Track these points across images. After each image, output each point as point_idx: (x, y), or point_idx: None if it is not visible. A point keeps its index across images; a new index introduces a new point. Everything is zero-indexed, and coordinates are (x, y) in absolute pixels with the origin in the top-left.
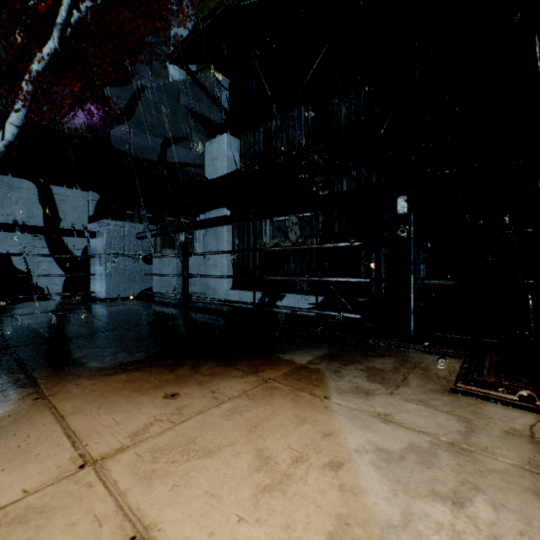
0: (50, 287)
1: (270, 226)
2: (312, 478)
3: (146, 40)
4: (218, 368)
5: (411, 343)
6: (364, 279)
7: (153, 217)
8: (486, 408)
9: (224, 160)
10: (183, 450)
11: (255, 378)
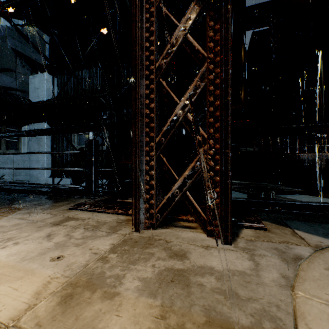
0: None
1: (77, 137)
2: None
3: None
4: None
5: (86, 195)
6: (81, 169)
7: None
8: (71, 212)
9: (44, 90)
10: None
11: None
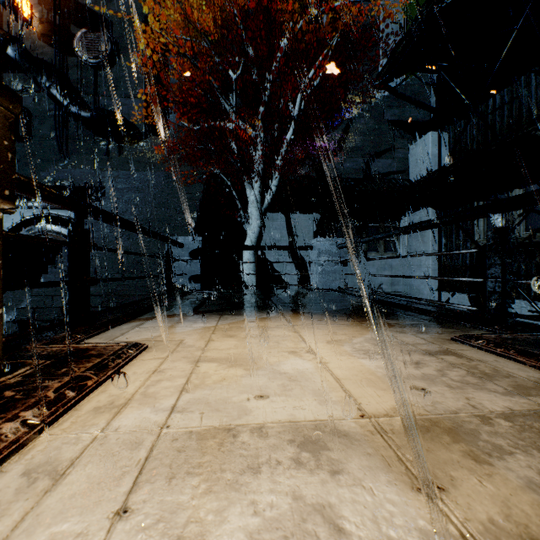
0: (291, 282)
1: (483, 221)
2: (342, 336)
3: (357, 70)
4: (345, 318)
5: (486, 326)
6: (479, 279)
7: (359, 225)
8: (454, 344)
9: (427, 160)
10: (313, 328)
11: (357, 322)
